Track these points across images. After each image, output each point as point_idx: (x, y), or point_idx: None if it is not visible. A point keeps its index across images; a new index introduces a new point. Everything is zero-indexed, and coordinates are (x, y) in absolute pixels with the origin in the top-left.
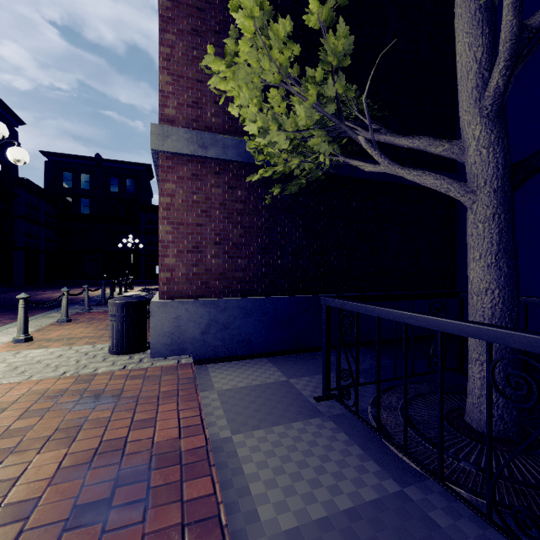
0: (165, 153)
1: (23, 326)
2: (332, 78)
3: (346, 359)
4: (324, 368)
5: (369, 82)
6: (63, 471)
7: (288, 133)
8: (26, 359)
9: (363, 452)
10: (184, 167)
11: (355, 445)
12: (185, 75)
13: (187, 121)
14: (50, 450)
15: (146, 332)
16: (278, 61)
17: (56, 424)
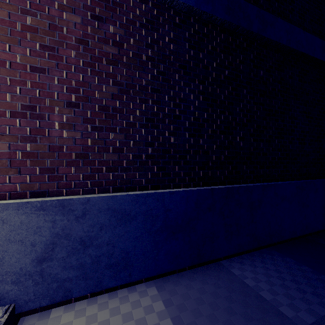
0: None
1: None
2: None
3: None
4: None
5: None
6: None
7: None
8: None
9: None
10: None
11: None
12: None
13: None
14: None
15: None
16: None
17: None
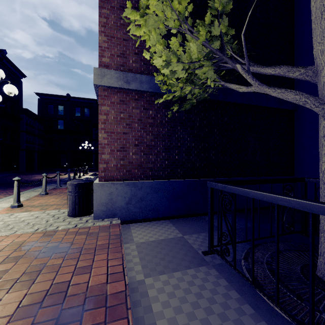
0: (103, 86)
1: (16, 197)
2: (217, 20)
3: (226, 226)
4: (209, 231)
5: (247, 19)
6: (22, 308)
7: (184, 64)
8: (16, 219)
9: (240, 296)
10: (115, 96)
11: (233, 290)
12: (115, 36)
13: (117, 66)
14: (16, 289)
15: (91, 202)
16: (177, 10)
17: (24, 268)
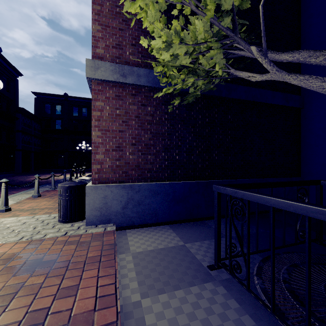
0: (97, 80)
1: (4, 200)
2: None
3: (237, 238)
4: (216, 242)
5: None
6: None
7: (188, 46)
8: (0, 226)
9: (254, 323)
10: (110, 90)
11: (246, 315)
12: (110, 25)
13: (112, 58)
14: None
15: (84, 207)
16: None
17: None
